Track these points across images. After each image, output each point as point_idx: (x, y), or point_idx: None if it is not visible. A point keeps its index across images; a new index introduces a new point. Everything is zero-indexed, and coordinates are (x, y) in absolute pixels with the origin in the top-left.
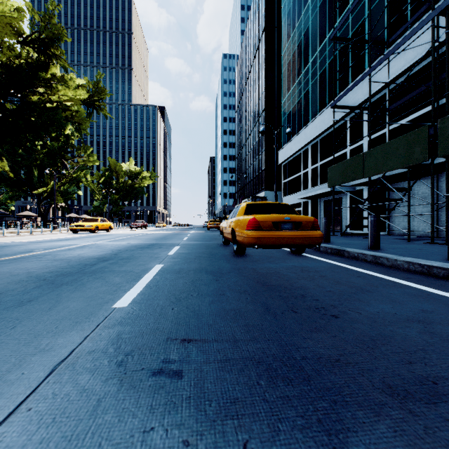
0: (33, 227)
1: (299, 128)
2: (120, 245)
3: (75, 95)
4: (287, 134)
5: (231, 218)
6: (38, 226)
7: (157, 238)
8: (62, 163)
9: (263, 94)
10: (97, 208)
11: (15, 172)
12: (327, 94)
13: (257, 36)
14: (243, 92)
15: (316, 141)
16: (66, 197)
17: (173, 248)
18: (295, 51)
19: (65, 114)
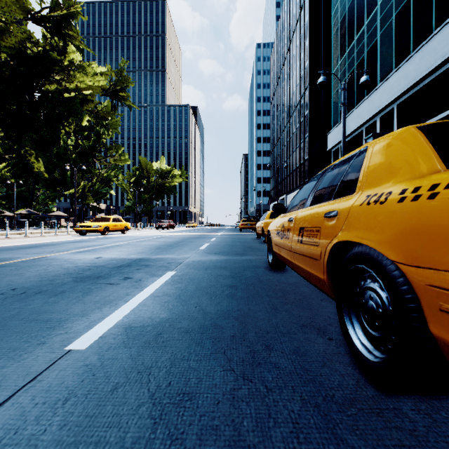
0: (66, 227)
1: (360, 98)
2: (62, 267)
3: (93, 82)
4: (361, 85)
5: (309, 205)
6: (71, 226)
7: (164, 244)
8: (94, 163)
9: (306, 69)
10: (129, 207)
11: (50, 173)
12: (412, 36)
13: (297, 5)
14: (279, 76)
15: (389, 109)
16: (97, 197)
17: (147, 286)
18: (352, 0)
19: (88, 107)
